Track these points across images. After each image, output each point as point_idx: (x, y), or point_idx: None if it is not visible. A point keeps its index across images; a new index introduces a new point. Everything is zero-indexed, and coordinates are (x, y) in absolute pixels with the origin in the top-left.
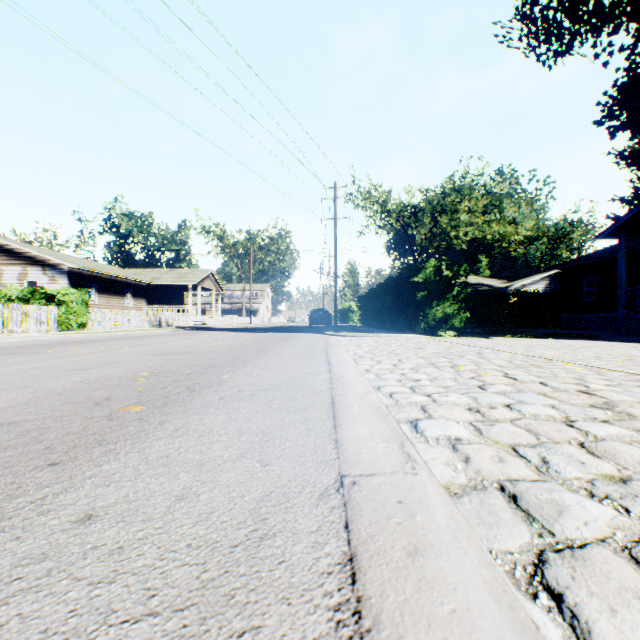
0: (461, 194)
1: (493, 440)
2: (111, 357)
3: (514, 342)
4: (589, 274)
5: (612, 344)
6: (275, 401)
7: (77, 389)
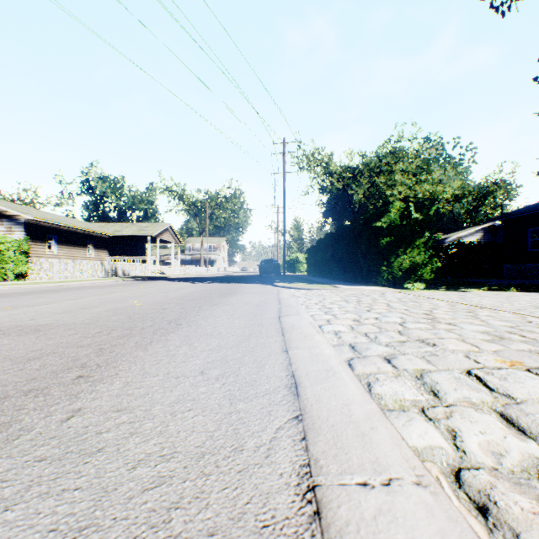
0: (396, 156)
1: None
2: None
3: (518, 299)
4: (534, 224)
5: None
6: None
7: None
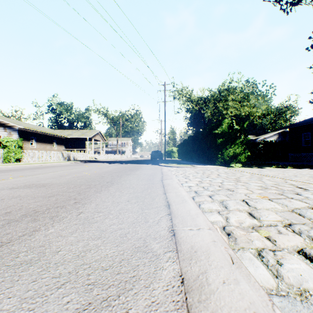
0: (229, 91)
1: None
2: None
3: (289, 172)
4: (306, 131)
5: None
6: None
7: None
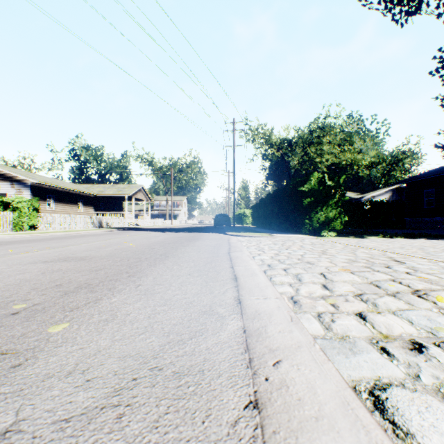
0: (324, 131)
1: None
2: None
3: (396, 243)
4: (428, 187)
5: None
6: None
7: None
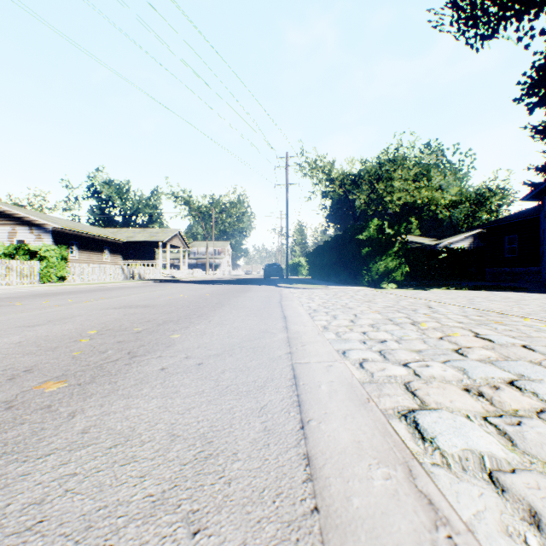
0: (395, 164)
1: (545, 462)
2: (71, 311)
3: (453, 294)
4: (510, 233)
5: (545, 296)
6: (225, 374)
7: (5, 354)
